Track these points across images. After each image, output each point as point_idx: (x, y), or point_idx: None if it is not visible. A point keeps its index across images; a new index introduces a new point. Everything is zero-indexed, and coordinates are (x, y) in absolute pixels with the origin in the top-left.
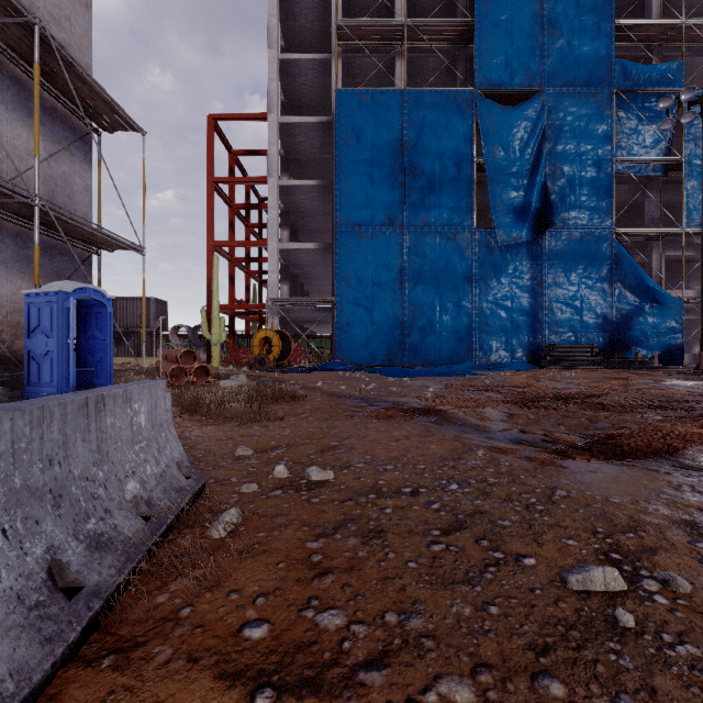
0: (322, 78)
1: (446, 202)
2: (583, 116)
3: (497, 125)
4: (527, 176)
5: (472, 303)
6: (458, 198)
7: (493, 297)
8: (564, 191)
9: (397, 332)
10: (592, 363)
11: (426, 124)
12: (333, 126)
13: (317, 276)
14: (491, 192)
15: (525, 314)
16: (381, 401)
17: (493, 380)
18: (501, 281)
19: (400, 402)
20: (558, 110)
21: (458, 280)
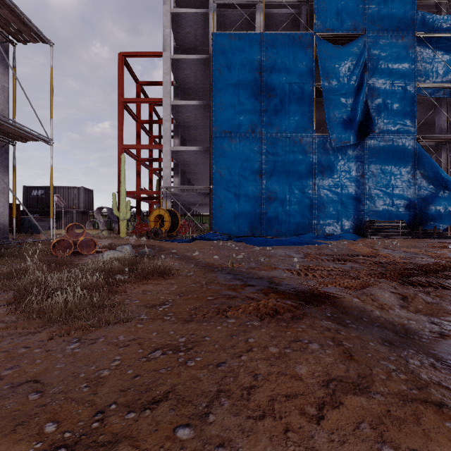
0: (202, 28)
1: (293, 115)
2: (394, 53)
3: (330, 59)
4: (353, 96)
5: (313, 190)
6: (302, 112)
7: (328, 185)
8: (379, 108)
9: (257, 211)
10: (402, 233)
11: (279, 58)
12: (210, 61)
13: (200, 172)
14: (326, 108)
15: (351, 198)
16: (255, 277)
17: (339, 249)
18: (334, 174)
19: (275, 279)
20: (375, 48)
21: (302, 173)
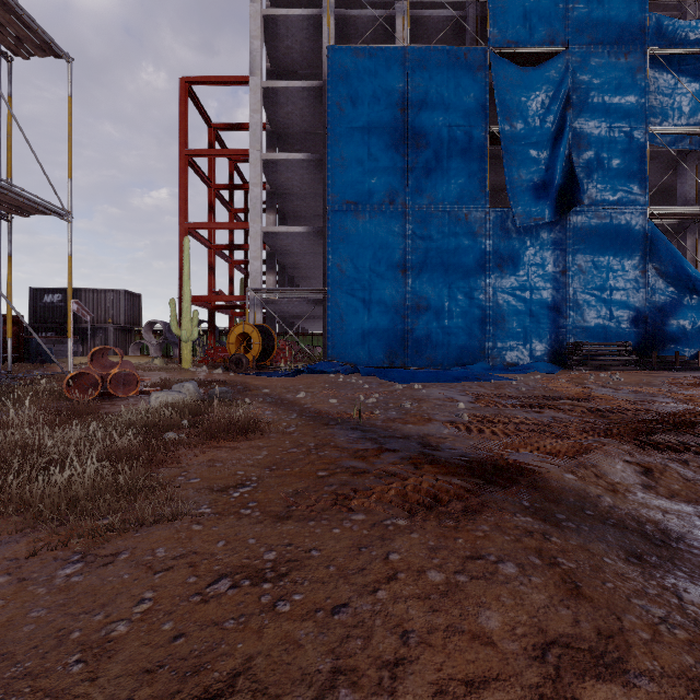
0: (312, 40)
1: (455, 177)
2: (613, 79)
3: (514, 88)
4: (549, 147)
5: (486, 294)
6: (469, 172)
7: (510, 287)
8: (590, 165)
9: (398, 327)
10: (626, 363)
11: (432, 87)
12: (324, 92)
13: (308, 267)
14: (507, 166)
15: (546, 307)
16: (397, 436)
17: (529, 387)
18: (518, 269)
19: (431, 439)
20: (584, 72)
21: (469, 267)
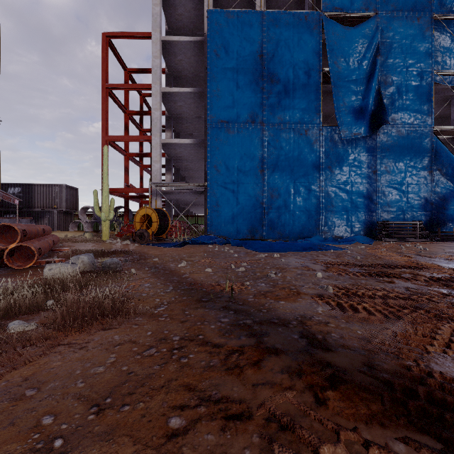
0: (197, 9)
1: (298, 104)
2: (409, 36)
3: (340, 41)
4: (364, 83)
5: (320, 187)
6: (308, 100)
7: (337, 182)
8: (393, 96)
9: (258, 210)
10: (419, 236)
11: (282, 39)
12: (205, 44)
13: (195, 169)
14: (335, 96)
15: (362, 196)
16: (274, 321)
17: (361, 255)
18: (343, 169)
19: (312, 326)
20: (389, 30)
21: (308, 168)
